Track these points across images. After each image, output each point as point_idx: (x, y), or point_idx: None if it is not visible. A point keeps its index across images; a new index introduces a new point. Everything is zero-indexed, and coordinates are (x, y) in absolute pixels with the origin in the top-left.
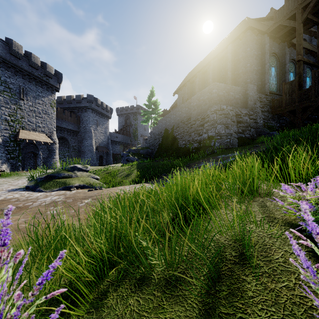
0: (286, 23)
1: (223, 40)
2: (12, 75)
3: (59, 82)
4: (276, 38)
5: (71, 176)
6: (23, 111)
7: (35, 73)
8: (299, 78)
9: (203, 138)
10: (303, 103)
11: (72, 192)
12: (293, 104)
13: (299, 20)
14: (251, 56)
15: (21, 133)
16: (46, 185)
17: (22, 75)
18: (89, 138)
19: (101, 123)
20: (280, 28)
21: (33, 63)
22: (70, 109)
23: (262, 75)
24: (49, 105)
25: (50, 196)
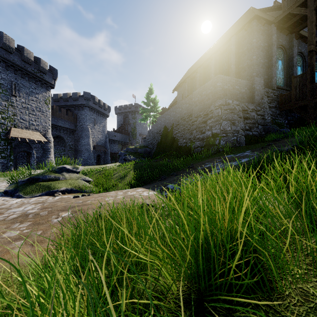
0: (296, 10)
1: (226, 33)
2: (3, 69)
3: (54, 78)
4: (284, 28)
5: (57, 178)
6: (15, 108)
7: (28, 68)
8: (311, 70)
9: (206, 135)
10: (316, 97)
11: (54, 199)
12: (304, 99)
13: (311, 7)
14: (257, 48)
15: (13, 131)
16: (27, 189)
17: (14, 70)
18: (86, 137)
19: (98, 121)
20: (289, 18)
21: (25, 58)
22: (66, 107)
23: (269, 68)
24: (43, 102)
25: (26, 204)
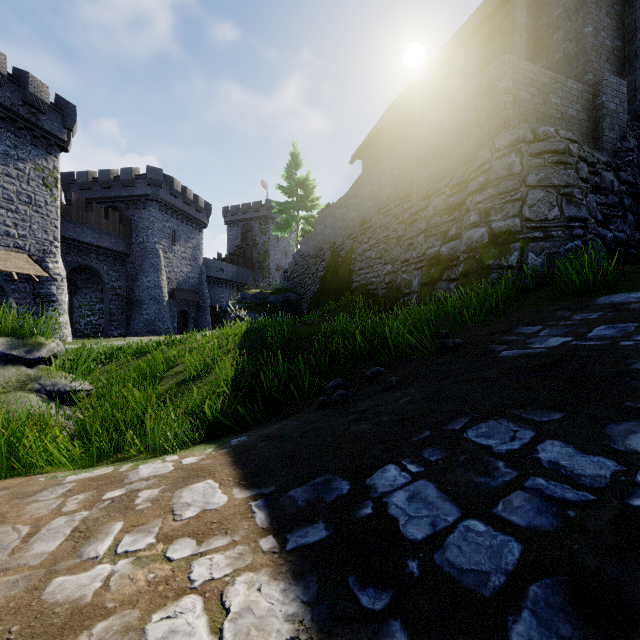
0: None
1: None
2: None
3: (68, 127)
4: None
5: None
6: None
7: None
8: None
9: (467, 243)
10: None
11: None
12: None
13: None
14: (597, 4)
15: None
16: None
17: None
18: (153, 270)
19: (183, 236)
20: None
21: None
22: (107, 202)
23: (625, 64)
24: (38, 182)
25: None
